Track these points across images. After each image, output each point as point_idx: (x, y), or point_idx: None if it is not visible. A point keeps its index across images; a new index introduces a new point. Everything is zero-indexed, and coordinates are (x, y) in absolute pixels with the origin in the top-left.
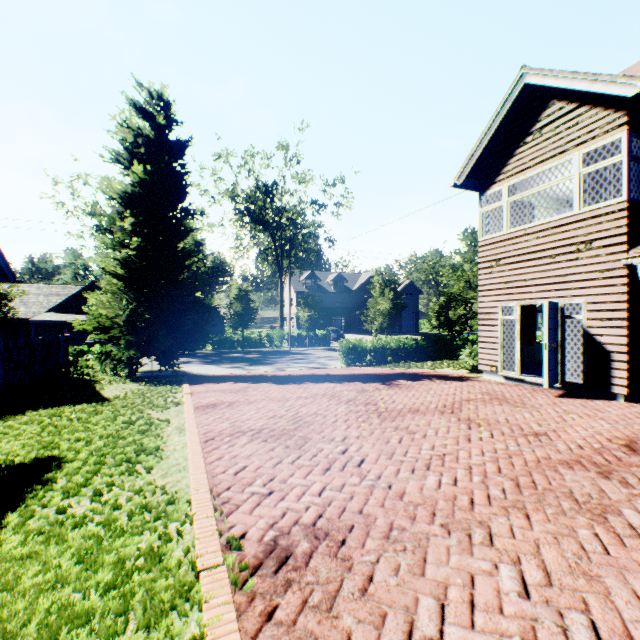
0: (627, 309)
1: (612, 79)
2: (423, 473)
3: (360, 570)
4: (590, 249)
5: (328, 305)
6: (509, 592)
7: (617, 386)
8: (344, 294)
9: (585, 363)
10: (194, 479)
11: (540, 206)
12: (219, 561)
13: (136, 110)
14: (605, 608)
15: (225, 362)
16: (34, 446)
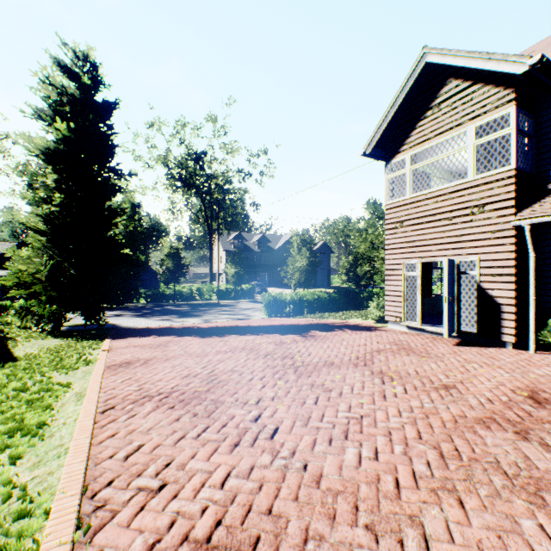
0: (515, 266)
1: (504, 58)
2: (341, 444)
3: None
4: (483, 212)
5: (253, 262)
6: None
7: (506, 335)
8: (267, 253)
9: (478, 314)
10: (66, 473)
11: (435, 176)
12: None
13: (61, 69)
14: None
15: (156, 315)
16: None
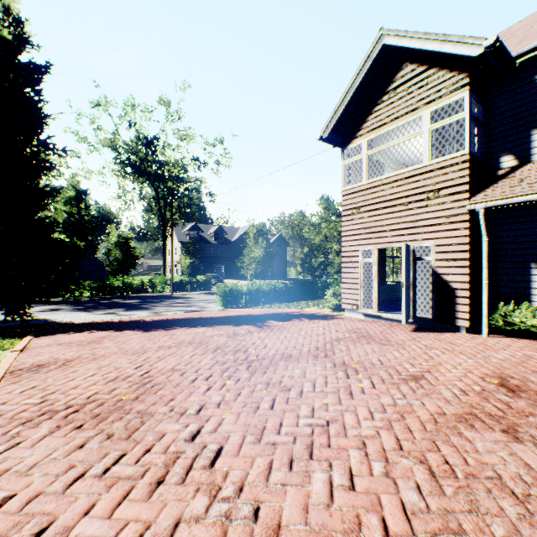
0: (469, 250)
1: (460, 39)
2: (305, 467)
3: None
4: (438, 197)
5: (210, 254)
6: None
7: (461, 319)
8: (224, 245)
9: (434, 300)
10: None
11: (388, 166)
12: None
13: None
14: None
15: (100, 308)
16: None
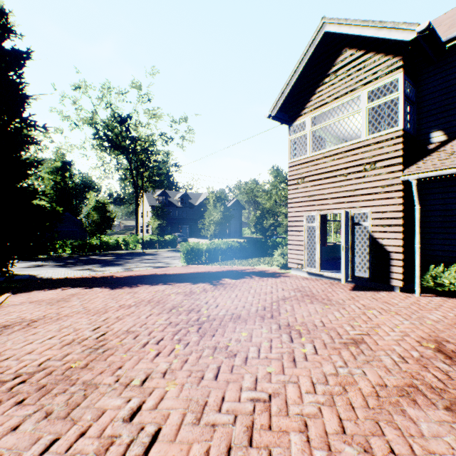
0: (403, 217)
1: (395, 25)
2: None
3: None
4: (374, 169)
5: (176, 216)
6: None
7: (395, 280)
8: (189, 208)
9: (370, 261)
10: None
11: (329, 141)
12: None
13: None
14: None
15: (79, 264)
16: None
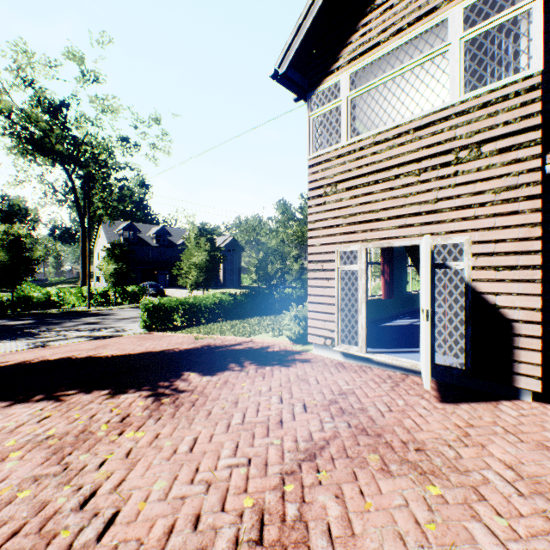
0: (541, 251)
1: None
2: None
3: None
4: (478, 157)
5: (150, 259)
6: None
7: (526, 377)
8: (168, 248)
9: (470, 338)
10: None
11: None
12: None
13: None
14: None
15: None
16: None
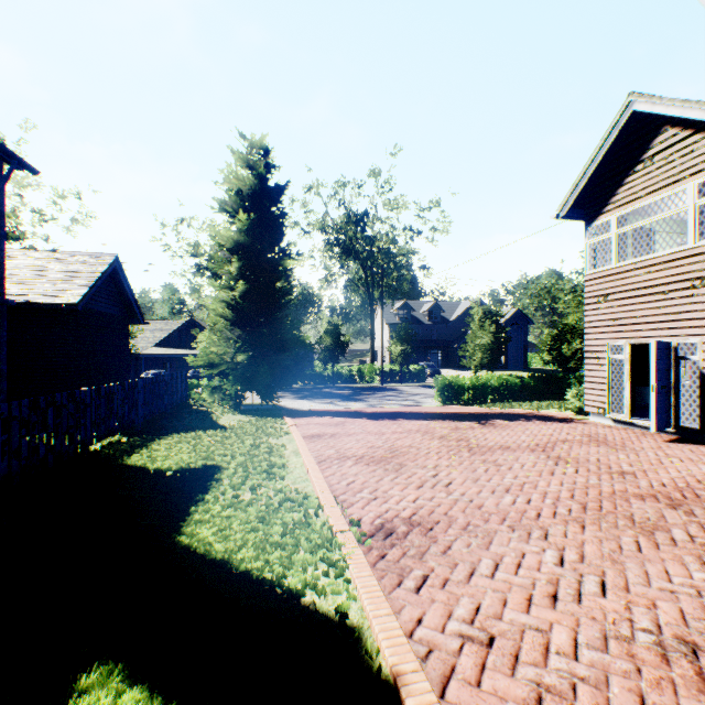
0: None
1: None
2: (501, 494)
3: (442, 543)
4: None
5: (422, 337)
6: (548, 562)
7: None
8: (440, 325)
9: (701, 407)
10: (318, 485)
11: (662, 231)
12: (347, 528)
13: (240, 161)
14: (617, 576)
15: (317, 397)
16: (197, 457)
